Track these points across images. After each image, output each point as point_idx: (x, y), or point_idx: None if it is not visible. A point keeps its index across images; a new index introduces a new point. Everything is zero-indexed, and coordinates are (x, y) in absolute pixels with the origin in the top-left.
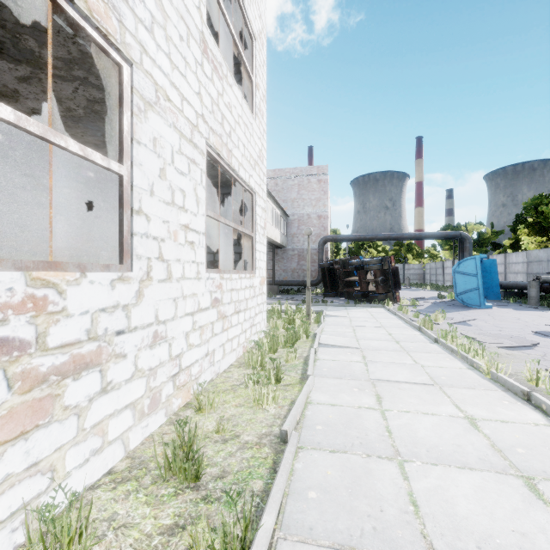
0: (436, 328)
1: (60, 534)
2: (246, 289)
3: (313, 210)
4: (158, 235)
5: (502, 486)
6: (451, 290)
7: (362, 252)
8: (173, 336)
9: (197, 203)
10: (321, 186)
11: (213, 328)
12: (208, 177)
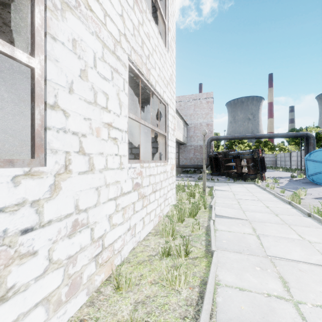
0: (302, 202)
1: None
2: (161, 173)
3: (203, 121)
4: (78, 131)
5: None
6: (299, 171)
7: (234, 146)
8: (95, 221)
9: (119, 106)
10: (209, 105)
11: (134, 207)
12: (135, 95)
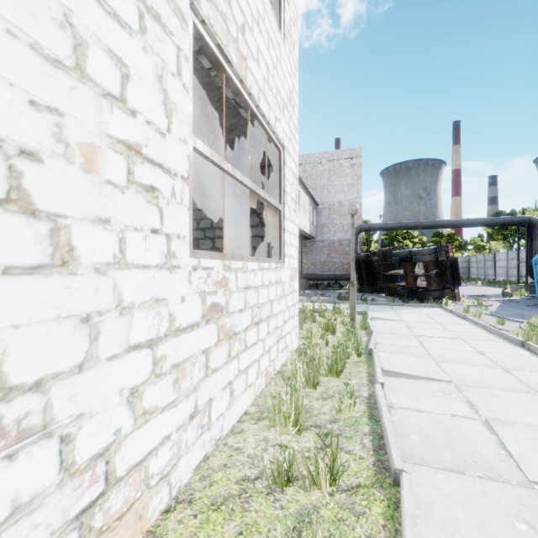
0: None
1: None
2: (270, 285)
3: (345, 198)
4: (4, 135)
5: None
6: (515, 285)
7: (395, 244)
8: (79, 412)
9: (166, 110)
10: (355, 171)
11: (208, 360)
12: (219, 132)
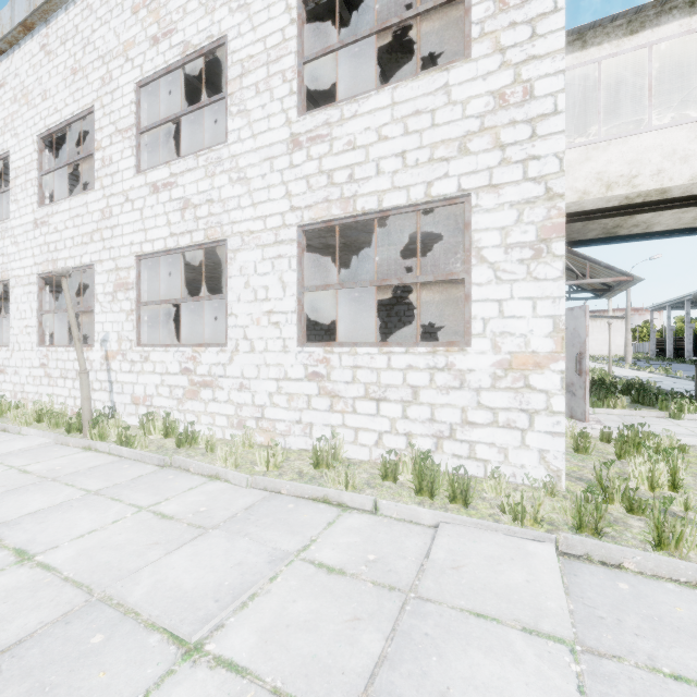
0: None
1: (171, 426)
2: (411, 370)
3: None
4: (244, 324)
5: (3, 516)
6: None
7: None
8: (256, 390)
9: (284, 288)
10: None
11: (311, 401)
12: None
